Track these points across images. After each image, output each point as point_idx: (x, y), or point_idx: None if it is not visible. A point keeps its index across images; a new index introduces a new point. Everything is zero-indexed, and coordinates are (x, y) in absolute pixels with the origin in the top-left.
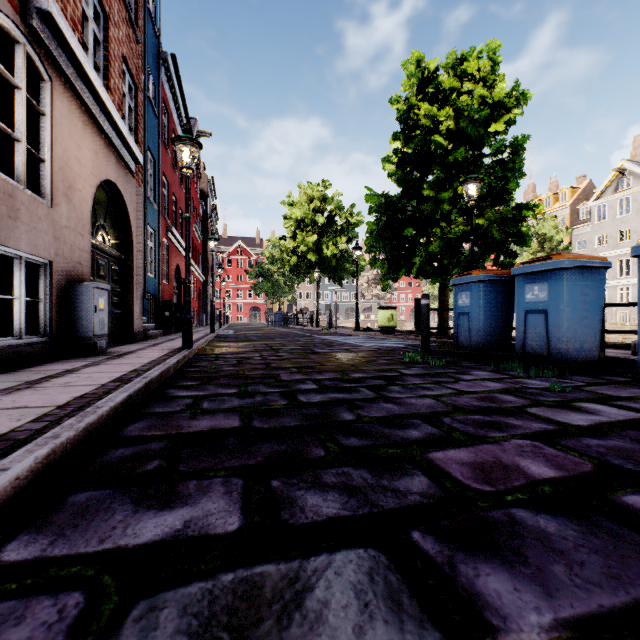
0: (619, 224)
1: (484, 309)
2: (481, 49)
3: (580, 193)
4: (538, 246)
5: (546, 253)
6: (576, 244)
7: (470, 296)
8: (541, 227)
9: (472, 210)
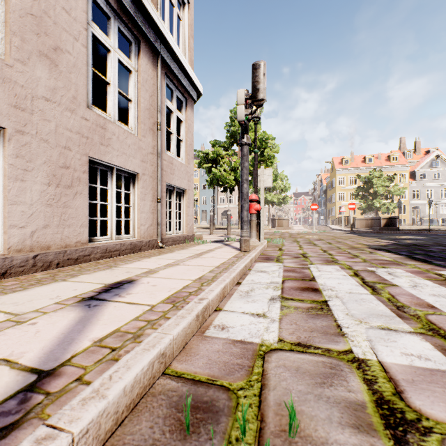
0: None
1: None
2: None
3: None
4: None
5: None
6: None
7: None
8: None
9: None
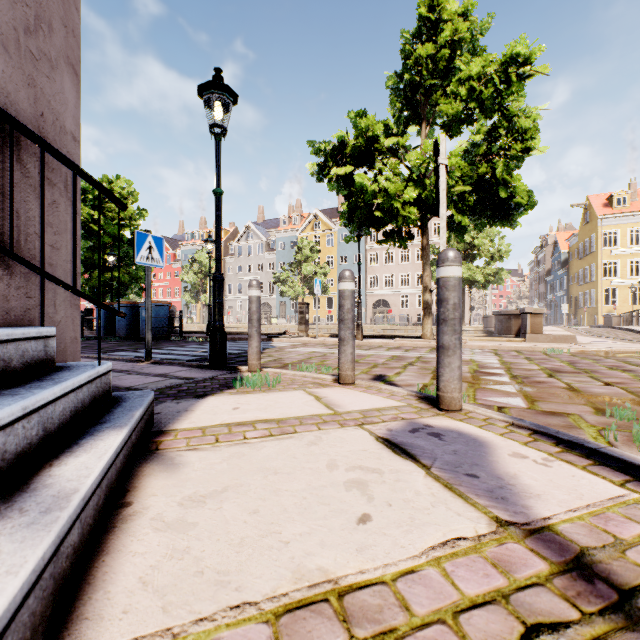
0: (248, 261)
1: (108, 318)
2: (124, 178)
3: (231, 234)
4: (199, 269)
5: (204, 274)
6: (228, 269)
7: (102, 313)
8: (200, 256)
9: (112, 269)
